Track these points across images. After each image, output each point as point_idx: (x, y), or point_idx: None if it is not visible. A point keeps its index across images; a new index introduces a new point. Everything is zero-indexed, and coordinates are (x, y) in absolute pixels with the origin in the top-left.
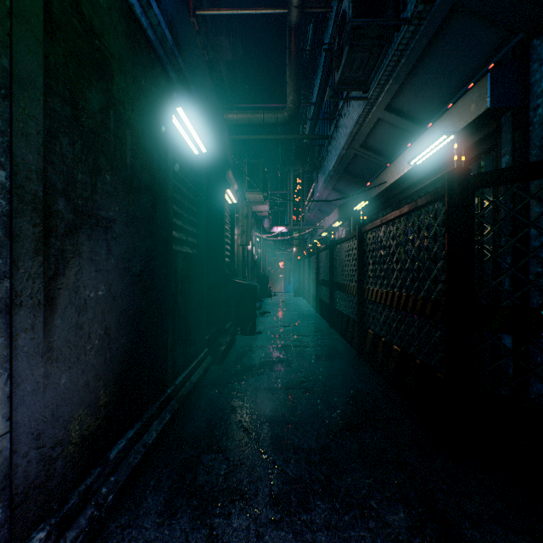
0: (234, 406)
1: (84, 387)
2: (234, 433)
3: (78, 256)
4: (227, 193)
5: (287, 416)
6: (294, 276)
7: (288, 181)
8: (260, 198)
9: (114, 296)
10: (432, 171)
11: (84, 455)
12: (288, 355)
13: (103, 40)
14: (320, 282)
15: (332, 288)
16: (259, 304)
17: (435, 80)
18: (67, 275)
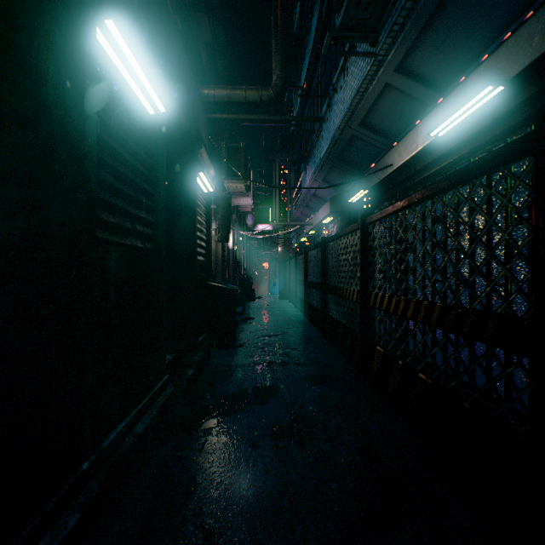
0: (195, 478)
1: None
2: (187, 544)
3: None
4: (201, 178)
5: (275, 496)
6: (280, 277)
7: (273, 171)
8: (241, 188)
9: None
10: (455, 147)
11: None
12: (274, 378)
13: None
14: (309, 285)
15: (324, 292)
16: (241, 308)
17: (468, 21)
18: None
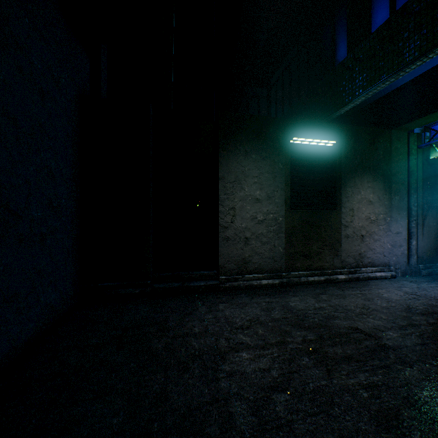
0: None
1: (429, 244)
2: None
3: (428, 216)
4: None
5: None
6: None
7: None
8: None
9: (437, 225)
10: None
11: (429, 259)
12: None
13: (434, 163)
14: None
15: None
16: None
17: None
18: (426, 220)
